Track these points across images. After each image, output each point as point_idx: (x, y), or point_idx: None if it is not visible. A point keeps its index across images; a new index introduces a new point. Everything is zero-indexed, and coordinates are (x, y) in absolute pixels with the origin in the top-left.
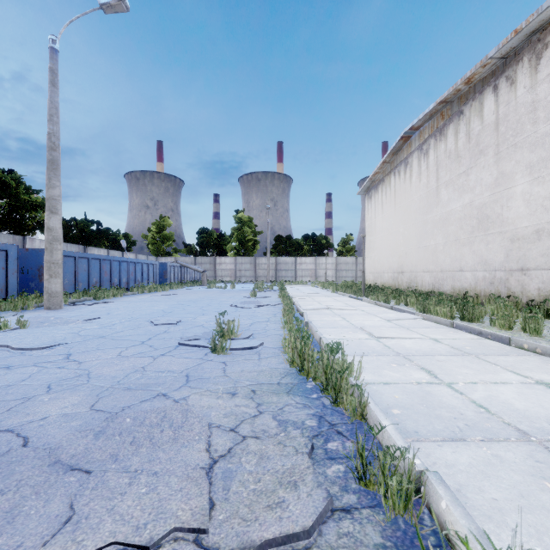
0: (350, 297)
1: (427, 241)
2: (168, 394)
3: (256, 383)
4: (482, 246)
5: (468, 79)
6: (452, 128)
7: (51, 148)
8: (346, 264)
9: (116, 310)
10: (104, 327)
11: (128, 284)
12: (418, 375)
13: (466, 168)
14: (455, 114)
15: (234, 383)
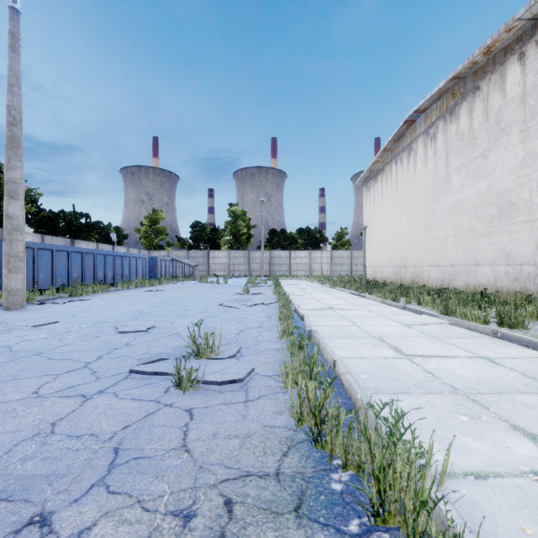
0: (351, 294)
1: (435, 233)
2: (50, 521)
3: (236, 476)
4: (504, 237)
5: (488, 48)
6: (465, 107)
7: (11, 123)
8: (341, 258)
9: (85, 311)
10: (52, 337)
11: (114, 279)
12: (520, 447)
13: (483, 150)
14: (469, 91)
15: (194, 476)
